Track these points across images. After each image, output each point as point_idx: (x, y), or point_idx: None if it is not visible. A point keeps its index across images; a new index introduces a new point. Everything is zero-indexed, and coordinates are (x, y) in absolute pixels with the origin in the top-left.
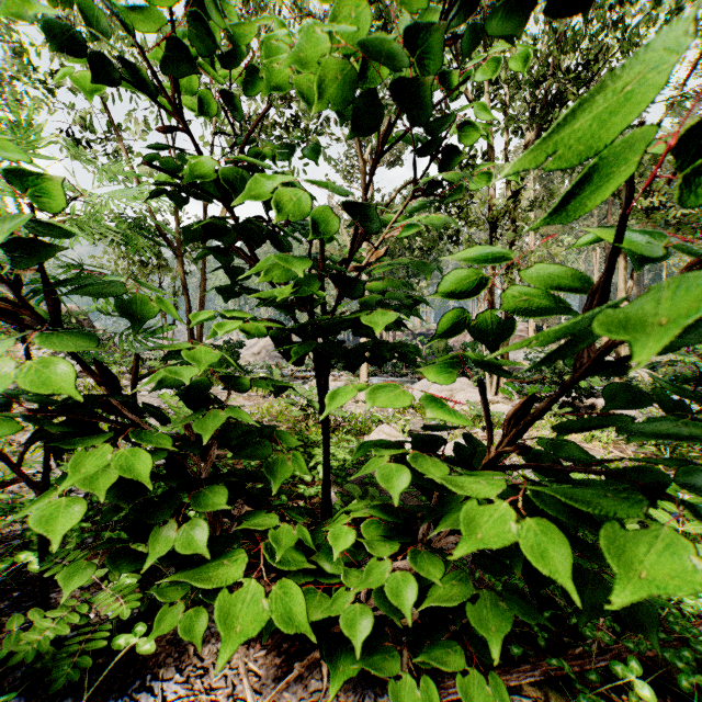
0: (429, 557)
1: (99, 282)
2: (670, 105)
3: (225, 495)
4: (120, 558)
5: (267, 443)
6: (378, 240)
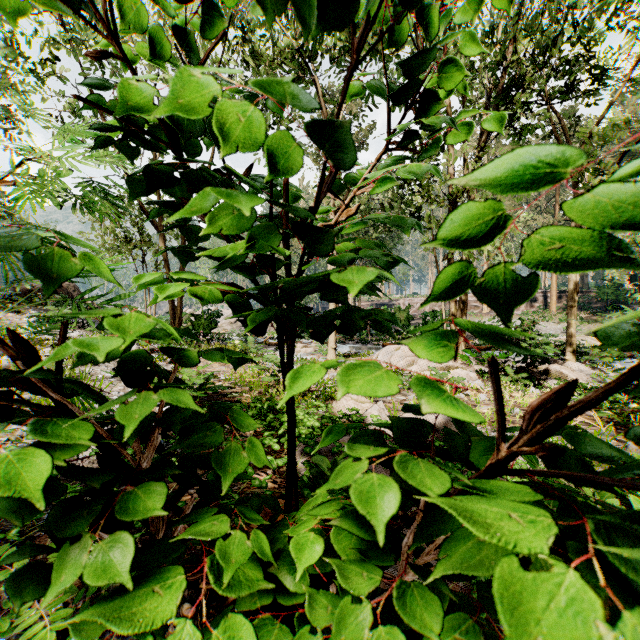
0: (422, 592)
1: (13, 234)
2: (619, 90)
3: (162, 495)
4: (26, 579)
5: (218, 428)
6: (349, 198)
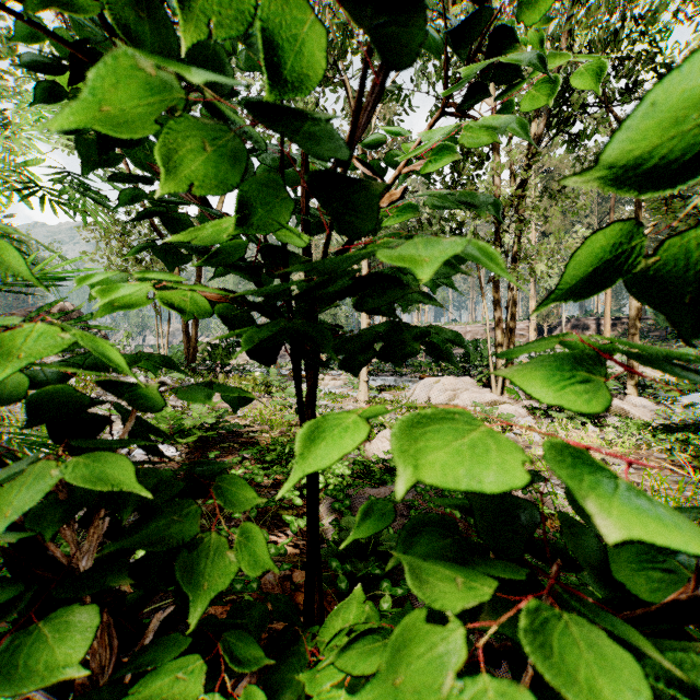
0: None
1: None
2: None
3: (89, 633)
4: None
5: (193, 510)
6: (392, 179)
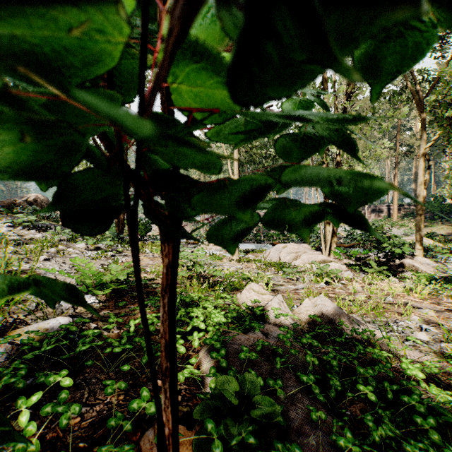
0: None
1: None
2: None
3: None
4: None
5: None
6: None
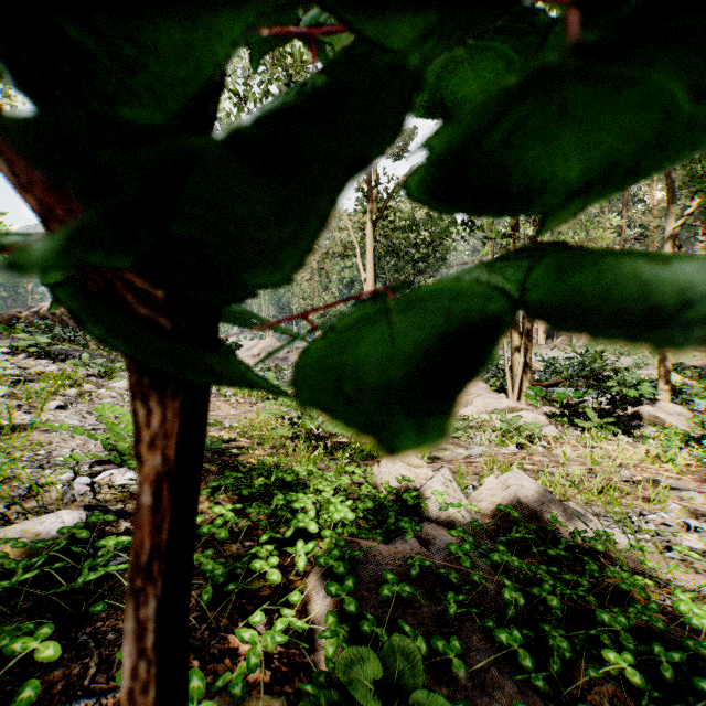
0: None
1: None
2: None
3: None
4: None
5: None
6: None
